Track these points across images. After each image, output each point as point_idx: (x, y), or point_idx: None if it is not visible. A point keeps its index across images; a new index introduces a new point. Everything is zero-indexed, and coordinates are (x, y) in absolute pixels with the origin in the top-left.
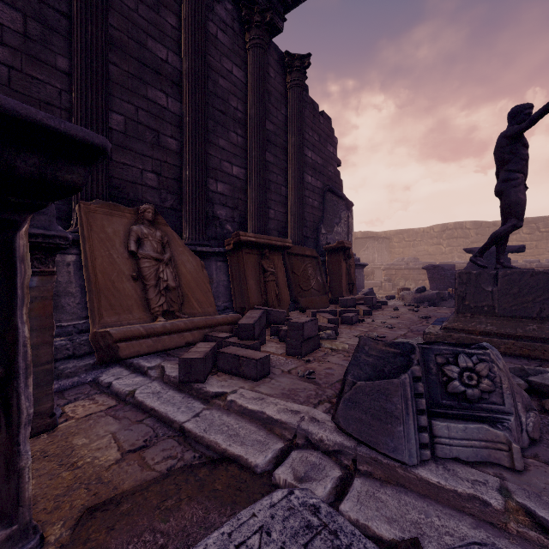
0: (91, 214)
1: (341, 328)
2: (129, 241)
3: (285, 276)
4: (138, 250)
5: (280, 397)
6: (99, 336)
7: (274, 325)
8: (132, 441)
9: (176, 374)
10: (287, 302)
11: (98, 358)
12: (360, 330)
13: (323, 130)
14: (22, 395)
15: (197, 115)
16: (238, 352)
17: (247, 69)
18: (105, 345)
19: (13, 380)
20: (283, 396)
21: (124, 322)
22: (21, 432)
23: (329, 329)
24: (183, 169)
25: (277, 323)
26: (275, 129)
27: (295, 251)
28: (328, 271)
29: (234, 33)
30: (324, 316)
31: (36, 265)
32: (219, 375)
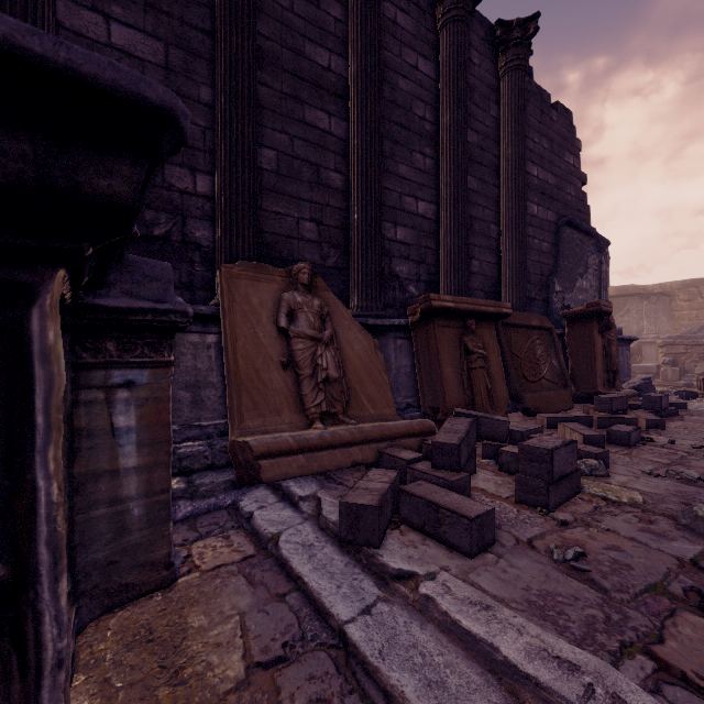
0: (233, 281)
1: (610, 452)
2: (279, 314)
3: (500, 360)
4: (289, 327)
5: (526, 612)
6: (238, 447)
7: (489, 441)
8: (265, 640)
9: (336, 517)
10: (505, 401)
11: (236, 477)
12: (652, 461)
13: (557, 132)
14: (46, 613)
15: (369, 133)
16: (436, 498)
17: (438, 59)
18: (244, 460)
19: (27, 588)
20: (531, 611)
21: (270, 428)
22: (43, 685)
23: (592, 457)
24: (349, 212)
25: (493, 439)
26: (481, 141)
27: (514, 321)
28: (570, 351)
29: (420, 10)
30: (574, 429)
31: (147, 353)
32: (402, 531)
